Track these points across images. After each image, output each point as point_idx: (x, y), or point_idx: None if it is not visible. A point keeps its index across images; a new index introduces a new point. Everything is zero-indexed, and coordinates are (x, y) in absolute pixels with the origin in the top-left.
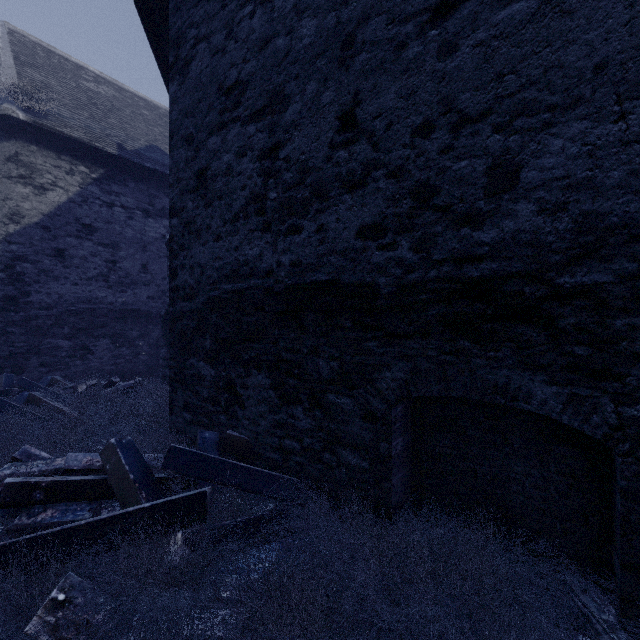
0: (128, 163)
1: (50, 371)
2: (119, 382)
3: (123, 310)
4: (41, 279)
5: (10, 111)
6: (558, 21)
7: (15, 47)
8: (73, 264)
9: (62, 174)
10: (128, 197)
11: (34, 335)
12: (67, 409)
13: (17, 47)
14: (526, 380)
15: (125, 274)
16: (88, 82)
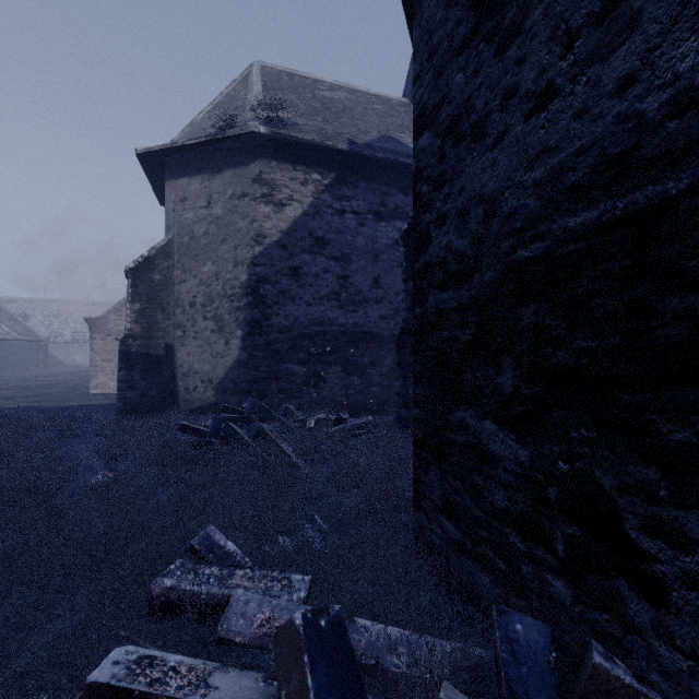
0: (359, 160)
1: (287, 398)
2: (348, 418)
3: (354, 333)
4: (279, 301)
5: (253, 127)
6: None
7: (264, 78)
8: (307, 283)
9: (297, 186)
10: (359, 200)
11: (274, 360)
12: (290, 451)
13: (266, 78)
14: None
15: (356, 291)
16: (323, 91)
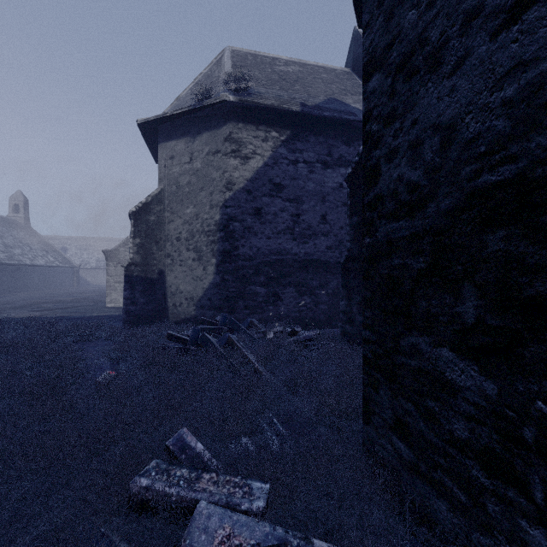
0: (309, 119)
1: (251, 313)
2: (301, 331)
3: (305, 260)
4: (245, 235)
5: (224, 97)
6: None
7: (234, 59)
8: (267, 220)
9: (259, 143)
10: (309, 152)
11: (241, 282)
12: (253, 358)
13: (235, 59)
14: None
15: (307, 226)
16: (280, 67)
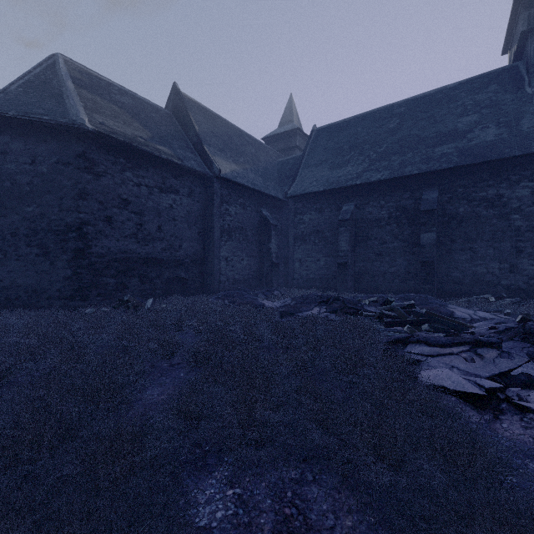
0: None
1: None
2: None
3: None
4: None
5: None
6: (185, 230)
7: None
8: None
9: None
10: None
11: None
12: None
13: None
14: (182, 273)
15: None
16: None
